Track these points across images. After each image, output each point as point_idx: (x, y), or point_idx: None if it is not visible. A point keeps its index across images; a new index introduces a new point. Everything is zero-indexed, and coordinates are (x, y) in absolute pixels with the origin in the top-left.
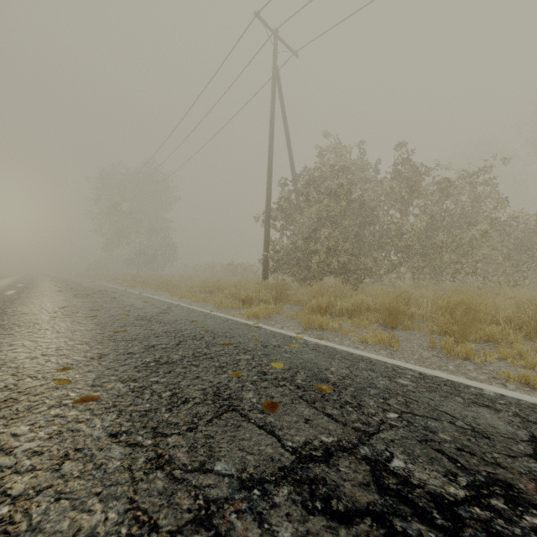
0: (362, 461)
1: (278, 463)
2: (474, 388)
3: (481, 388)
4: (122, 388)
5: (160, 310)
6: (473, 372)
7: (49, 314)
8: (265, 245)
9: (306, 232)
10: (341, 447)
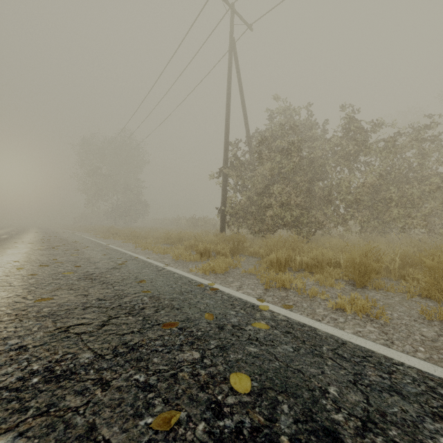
0: None
1: None
2: None
3: None
4: None
5: (113, 265)
6: None
7: None
8: (223, 200)
9: (260, 188)
10: None
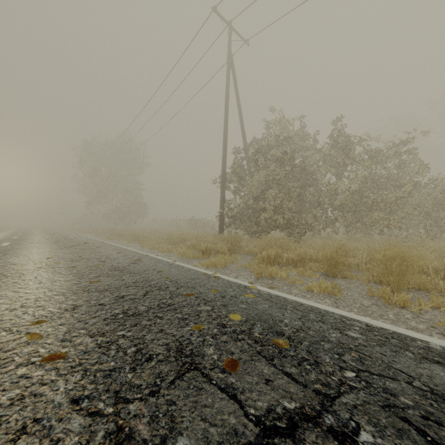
0: (328, 435)
1: (243, 438)
2: (420, 340)
3: (426, 340)
4: (90, 343)
5: (131, 261)
6: (412, 321)
7: (35, 264)
8: (221, 204)
9: (256, 193)
10: (305, 416)
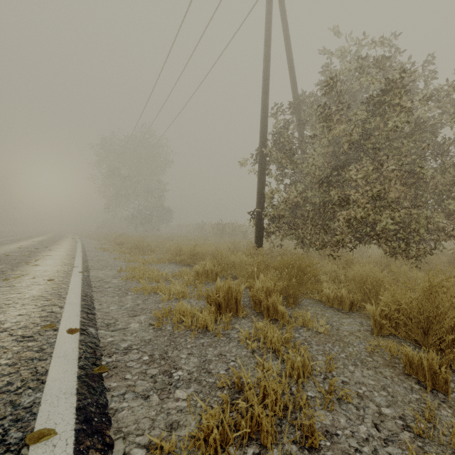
0: None
1: None
2: None
3: None
4: None
5: None
6: None
7: None
8: (259, 196)
9: (321, 176)
10: None
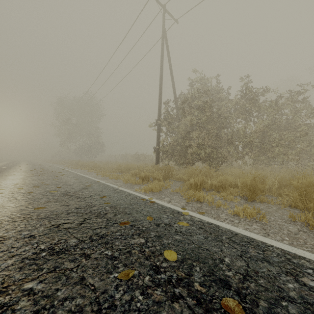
0: None
1: None
2: None
3: None
4: None
5: (83, 186)
6: None
7: (0, 190)
8: (157, 142)
9: (184, 134)
10: None
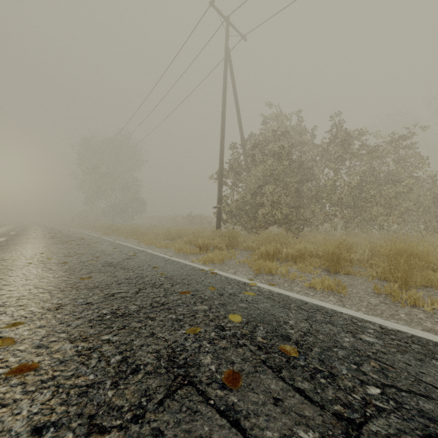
0: None
1: None
2: None
3: None
4: (69, 349)
5: (126, 256)
6: (426, 322)
7: (26, 260)
8: (218, 199)
9: (253, 188)
10: None
